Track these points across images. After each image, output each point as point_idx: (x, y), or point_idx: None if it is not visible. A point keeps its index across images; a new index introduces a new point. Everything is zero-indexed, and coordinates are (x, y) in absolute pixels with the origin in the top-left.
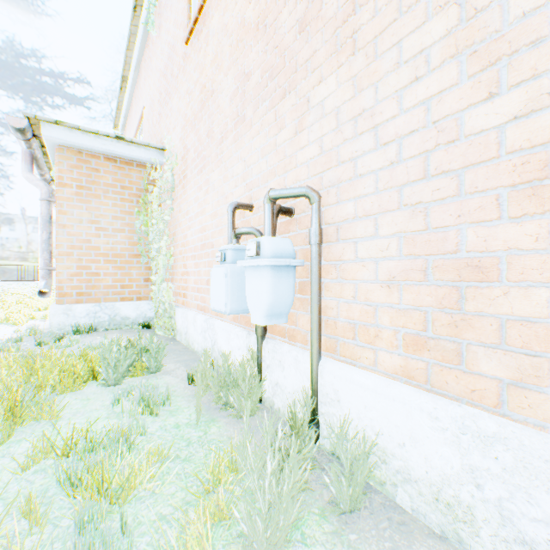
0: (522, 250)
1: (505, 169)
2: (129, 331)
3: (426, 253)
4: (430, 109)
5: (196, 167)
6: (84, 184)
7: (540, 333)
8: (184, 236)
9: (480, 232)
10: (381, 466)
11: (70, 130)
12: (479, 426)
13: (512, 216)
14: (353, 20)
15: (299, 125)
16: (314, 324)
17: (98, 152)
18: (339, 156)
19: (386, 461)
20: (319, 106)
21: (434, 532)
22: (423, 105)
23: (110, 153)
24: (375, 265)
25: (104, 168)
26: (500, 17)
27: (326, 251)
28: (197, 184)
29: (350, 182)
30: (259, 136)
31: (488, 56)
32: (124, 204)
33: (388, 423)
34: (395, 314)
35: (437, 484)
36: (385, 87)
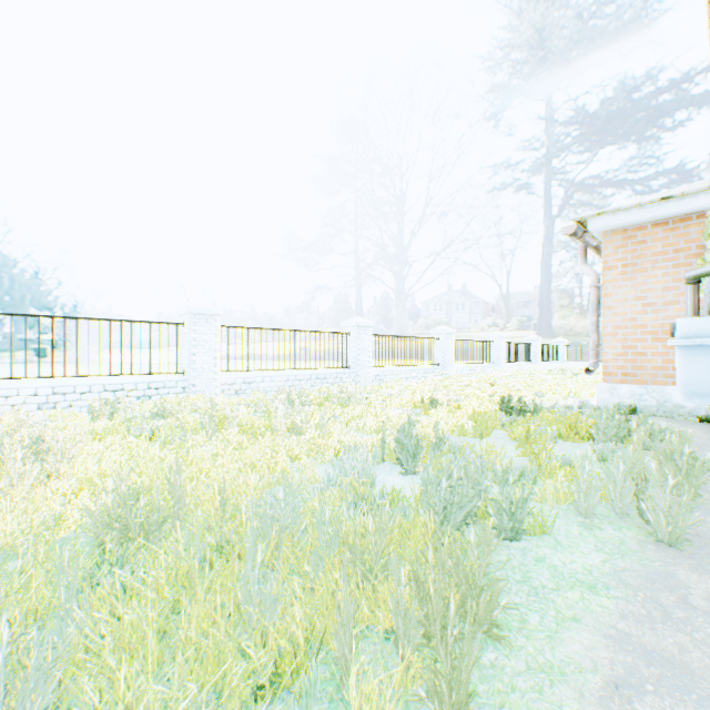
0: None
1: None
2: (677, 421)
3: None
4: None
5: None
6: (628, 261)
7: None
8: None
9: None
10: None
11: (611, 215)
12: None
13: None
14: None
15: None
16: None
17: (642, 223)
18: None
19: None
20: None
21: None
22: None
23: (655, 219)
24: None
25: (650, 236)
26: None
27: None
28: None
29: None
30: None
31: None
32: (676, 270)
33: None
34: None
35: None
36: None
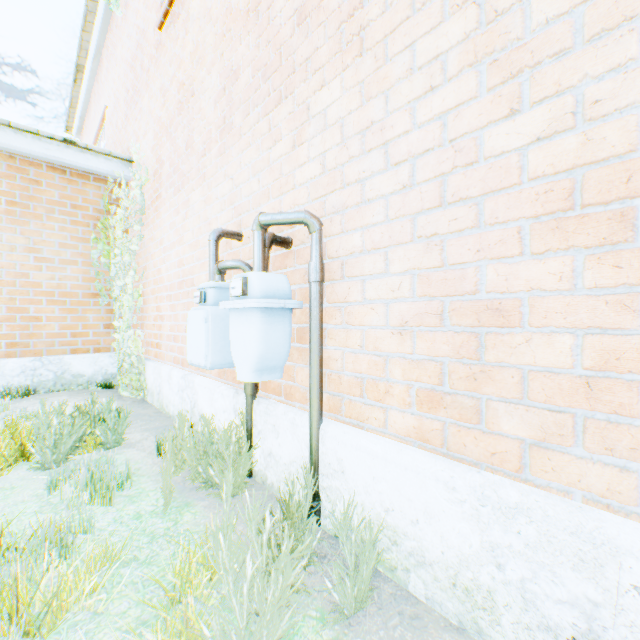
0: (546, 291)
1: (528, 198)
2: (83, 392)
3: (443, 293)
4: (446, 125)
5: (172, 184)
6: (18, 199)
7: (565, 386)
8: (157, 271)
9: (501, 270)
10: (392, 548)
11: None
12: (501, 496)
13: (535, 252)
14: (361, 14)
15: (298, 138)
16: (314, 379)
17: (38, 159)
18: (345, 177)
19: (397, 542)
20: (321, 116)
21: (451, 623)
22: (439, 120)
23: (56, 161)
24: (385, 308)
25: (47, 179)
26: (522, 23)
27: (330, 291)
28: (173, 206)
29: (357, 208)
30: (250, 148)
31: (509, 66)
32: (76, 228)
33: (399, 496)
34: (408, 366)
35: (455, 566)
36: (397, 96)
